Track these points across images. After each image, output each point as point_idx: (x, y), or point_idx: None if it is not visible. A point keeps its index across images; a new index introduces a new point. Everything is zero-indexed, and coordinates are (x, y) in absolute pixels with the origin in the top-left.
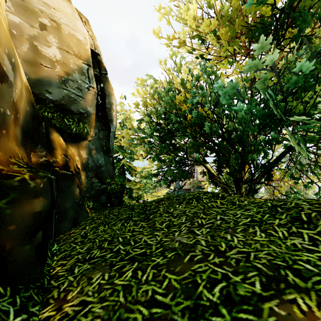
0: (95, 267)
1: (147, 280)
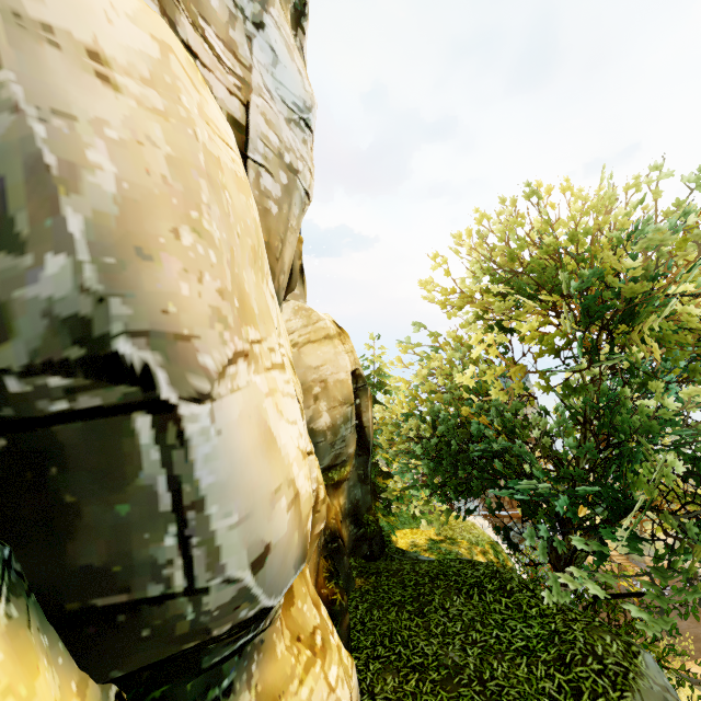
0: (385, 667)
1: (427, 692)
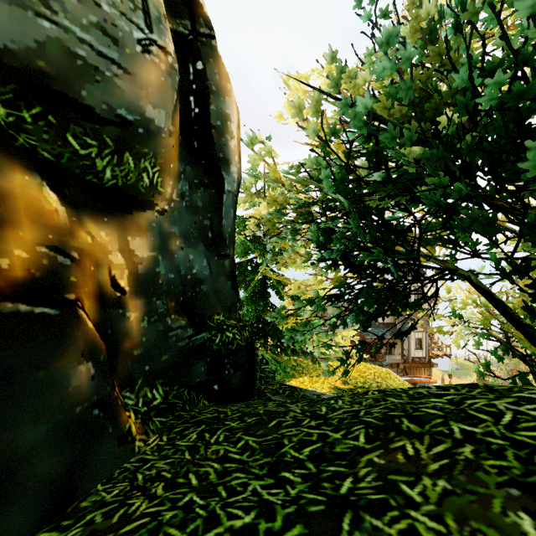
0: None
1: None
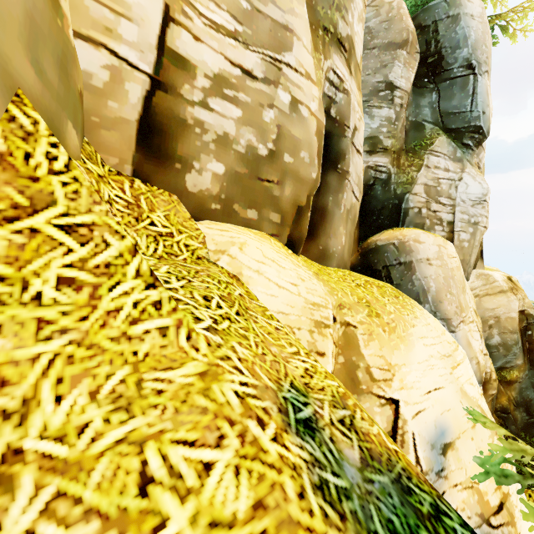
0: None
1: None
